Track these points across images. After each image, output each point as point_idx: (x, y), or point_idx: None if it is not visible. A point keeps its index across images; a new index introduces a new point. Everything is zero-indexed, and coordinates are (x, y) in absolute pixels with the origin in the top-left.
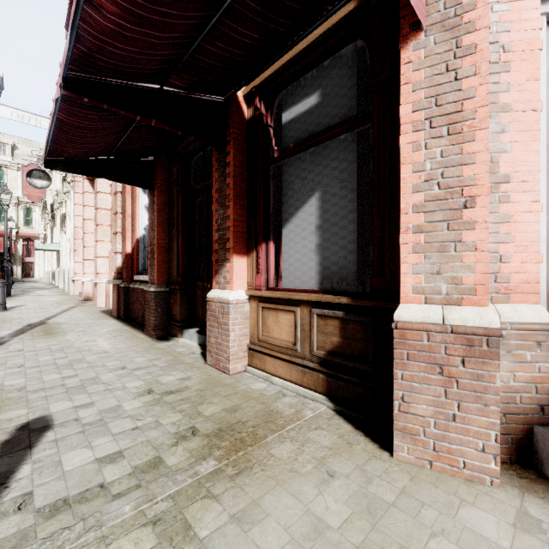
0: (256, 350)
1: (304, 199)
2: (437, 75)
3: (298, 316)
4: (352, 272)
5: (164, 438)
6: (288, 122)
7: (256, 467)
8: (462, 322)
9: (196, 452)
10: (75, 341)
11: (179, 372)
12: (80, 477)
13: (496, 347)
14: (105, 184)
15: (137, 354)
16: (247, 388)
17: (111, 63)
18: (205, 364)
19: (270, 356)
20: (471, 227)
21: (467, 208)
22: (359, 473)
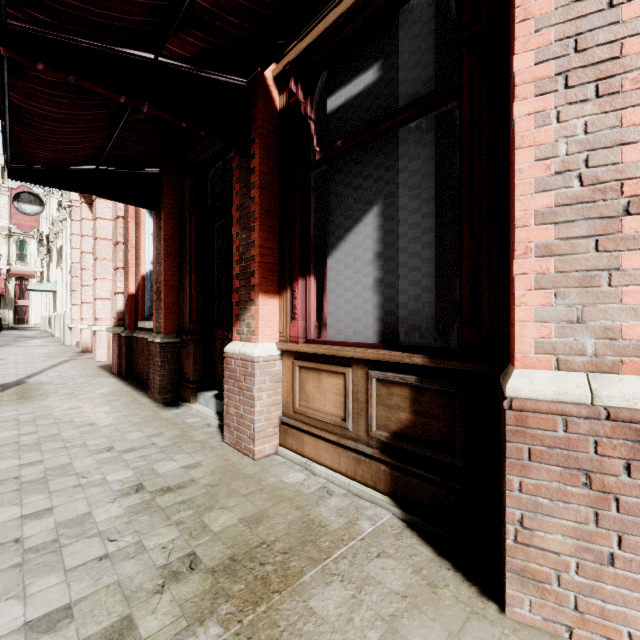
0: (290, 425)
1: (357, 216)
2: (578, 1)
3: (350, 380)
4: (429, 318)
5: (144, 577)
6: (335, 110)
7: (285, 639)
8: (627, 403)
9: (190, 606)
10: (55, 409)
11: (185, 456)
12: None
13: None
14: (105, 209)
15: (133, 428)
16: (277, 481)
17: (71, 4)
18: (222, 443)
19: (310, 434)
20: (638, 246)
21: (630, 215)
22: None
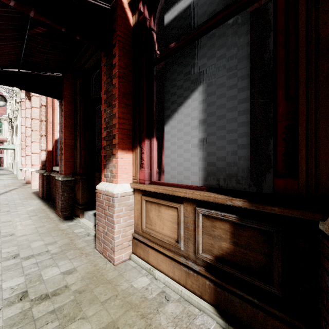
0: (139, 240)
1: (186, 94)
2: None
3: (182, 213)
4: (244, 169)
5: None
6: (170, 21)
7: None
8: None
9: None
10: None
11: (67, 262)
12: None
13: None
14: (37, 102)
15: (38, 237)
16: (129, 286)
17: None
18: (94, 250)
19: (153, 249)
20: None
21: None
22: None
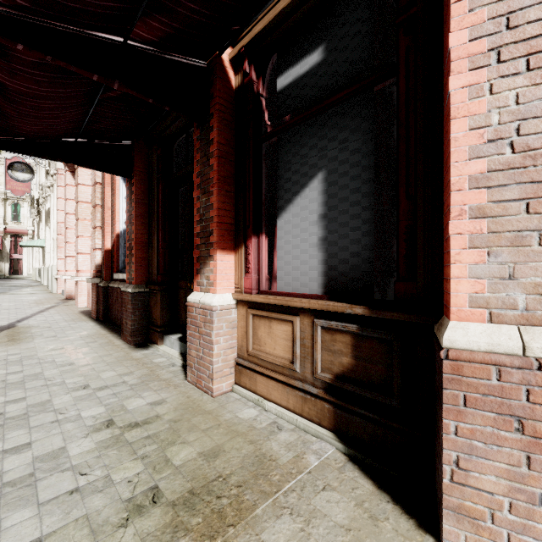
0: (244, 366)
1: (303, 182)
2: None
3: (297, 327)
4: (368, 273)
5: (110, 511)
6: (284, 88)
7: None
8: None
9: (151, 540)
10: (40, 350)
11: (152, 393)
12: None
13: None
14: (86, 176)
15: (107, 367)
16: (233, 417)
17: None
18: (185, 381)
19: (262, 375)
20: None
21: None
22: None
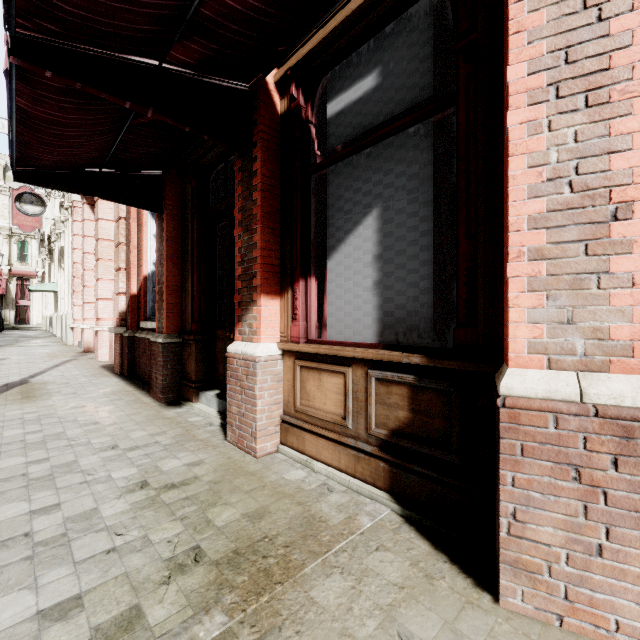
0: (291, 423)
1: (357, 219)
2: (569, 15)
3: (350, 379)
4: (427, 319)
5: (150, 569)
6: (335, 115)
7: (287, 628)
8: (614, 400)
9: (195, 596)
10: (59, 408)
11: (188, 454)
12: None
13: None
14: (107, 210)
15: (136, 426)
16: (279, 478)
17: (79, 14)
18: (224, 441)
19: (311, 433)
20: (625, 250)
21: (618, 221)
22: (451, 639)
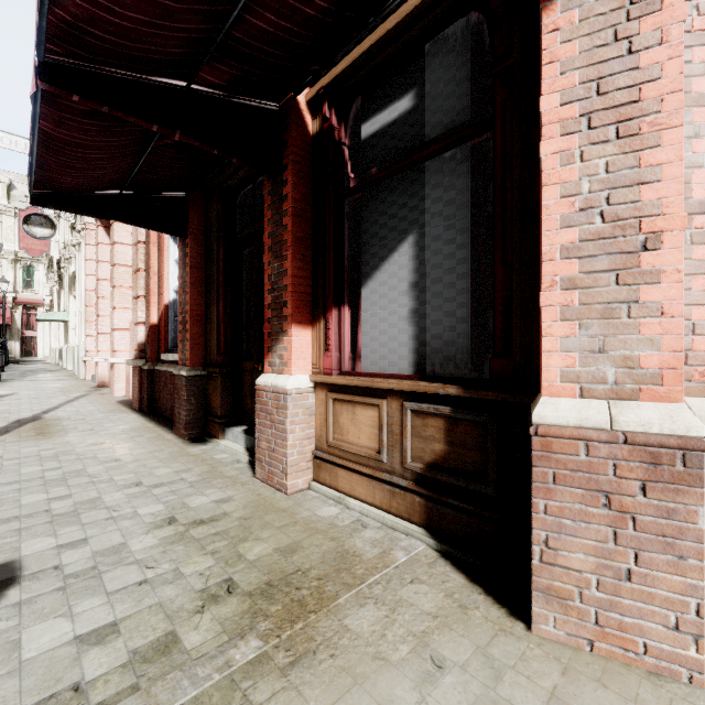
0: (324, 459)
1: (392, 245)
2: (600, 46)
3: (385, 412)
4: (463, 349)
5: (184, 599)
6: (370, 137)
7: (321, 652)
8: (642, 428)
9: (230, 624)
10: (77, 445)
11: (216, 491)
12: (44, 671)
13: (697, 467)
14: (124, 233)
15: (160, 463)
16: (311, 514)
17: (109, 40)
18: (253, 479)
19: (344, 468)
20: (654, 280)
21: (647, 251)
22: (482, 662)
